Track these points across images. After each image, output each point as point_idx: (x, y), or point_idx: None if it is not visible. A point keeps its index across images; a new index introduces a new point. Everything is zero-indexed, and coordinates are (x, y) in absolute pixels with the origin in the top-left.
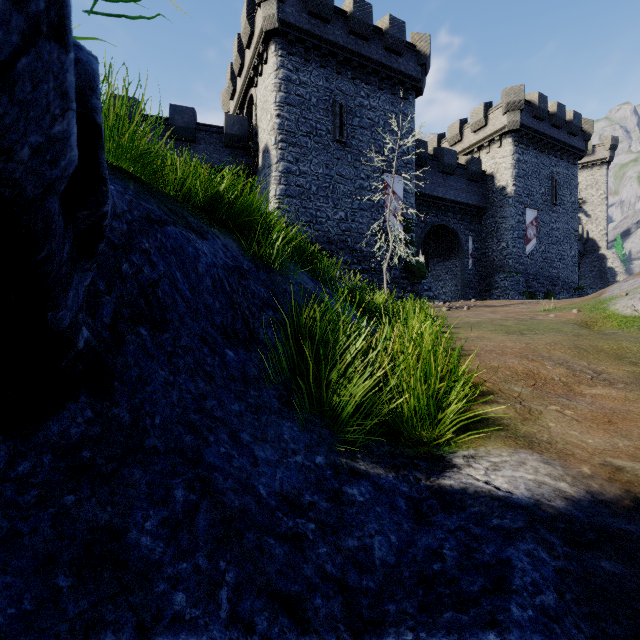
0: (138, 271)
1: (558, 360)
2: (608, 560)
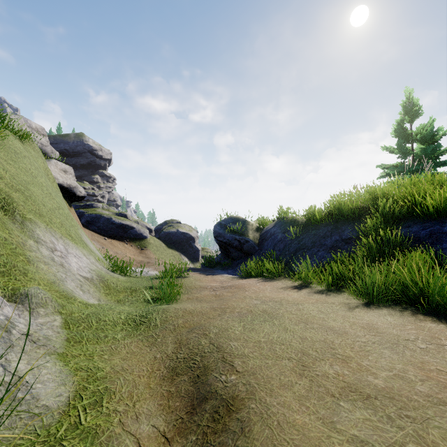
0: (265, 243)
1: (227, 287)
2: (217, 273)
